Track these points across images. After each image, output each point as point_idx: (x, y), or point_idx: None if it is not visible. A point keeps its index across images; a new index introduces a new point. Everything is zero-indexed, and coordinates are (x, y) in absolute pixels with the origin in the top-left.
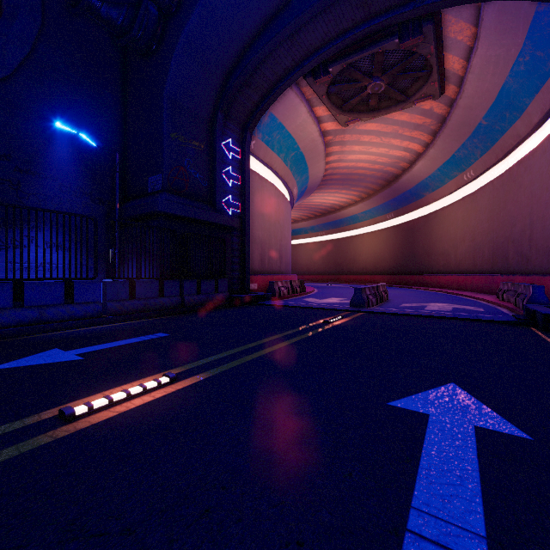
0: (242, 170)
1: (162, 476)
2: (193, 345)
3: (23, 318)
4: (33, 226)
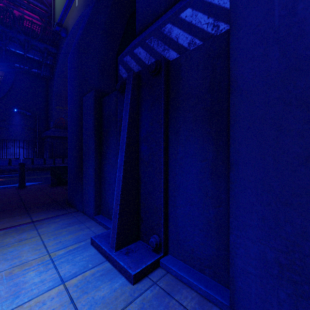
0: None
1: None
2: None
3: None
4: (13, 141)
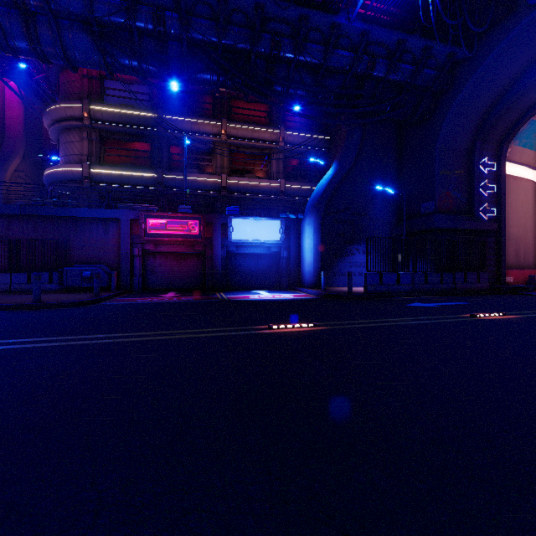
0: (497, 179)
1: (533, 327)
2: (494, 308)
3: (382, 290)
4: (358, 243)
